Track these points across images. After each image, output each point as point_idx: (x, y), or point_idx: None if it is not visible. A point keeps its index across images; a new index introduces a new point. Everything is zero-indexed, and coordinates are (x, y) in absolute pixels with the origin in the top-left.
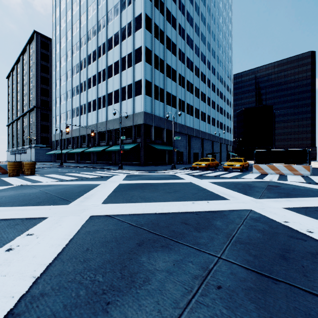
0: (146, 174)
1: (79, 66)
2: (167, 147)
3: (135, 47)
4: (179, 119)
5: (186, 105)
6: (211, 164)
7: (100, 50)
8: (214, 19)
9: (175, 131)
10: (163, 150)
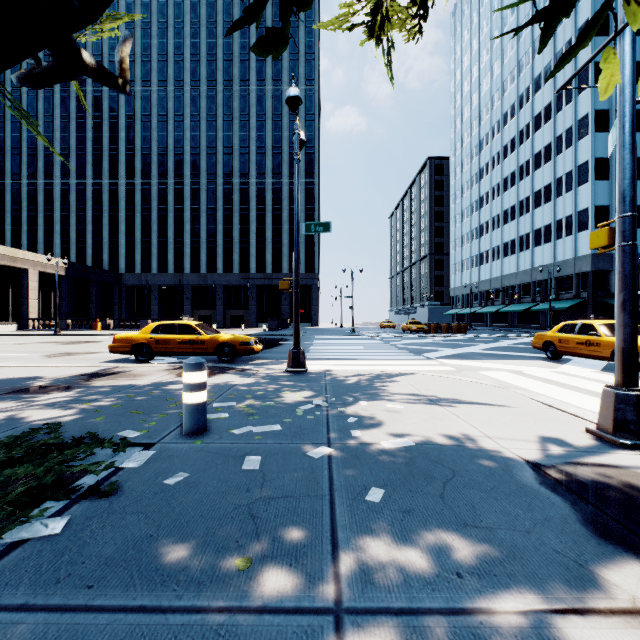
0: None
1: (490, 195)
2: None
3: (578, 162)
4: None
5: None
6: None
7: (522, 171)
8: None
9: None
10: None
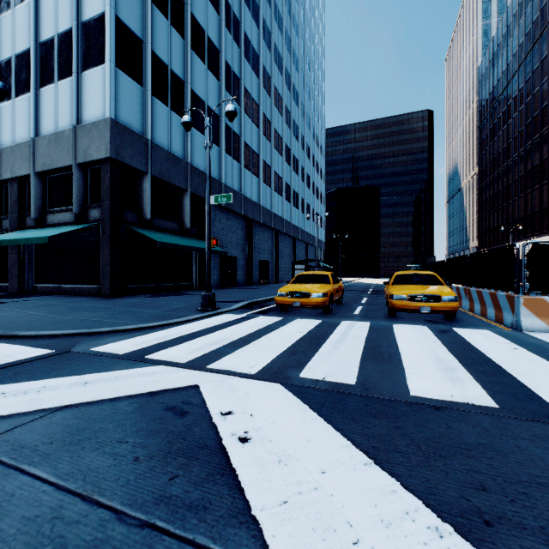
0: None
1: None
2: (192, 242)
3: None
4: (226, 174)
5: (242, 145)
6: (335, 293)
7: None
8: None
9: (217, 205)
10: (178, 247)
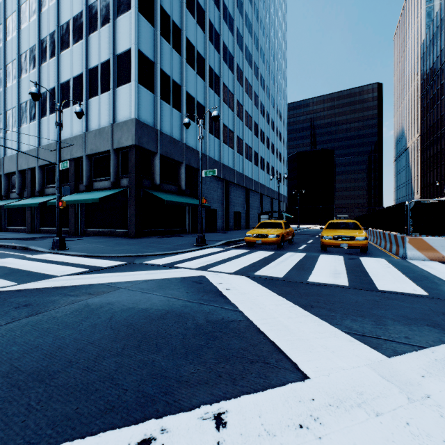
0: (100, 279)
1: (3, 30)
2: (187, 199)
3: None
4: (209, 149)
5: (221, 126)
6: (286, 235)
7: None
8: (263, 2)
9: None
10: (178, 204)
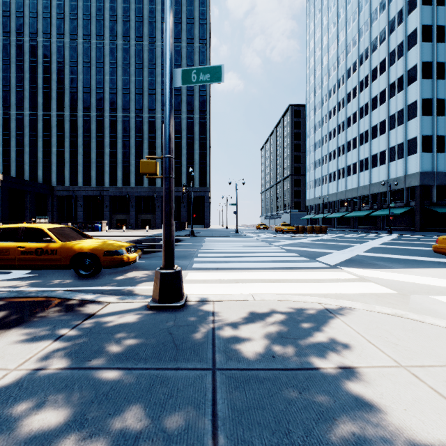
0: (416, 236)
1: (336, 131)
2: None
3: (408, 102)
4: None
5: None
6: None
7: (362, 111)
8: None
9: None
10: None
